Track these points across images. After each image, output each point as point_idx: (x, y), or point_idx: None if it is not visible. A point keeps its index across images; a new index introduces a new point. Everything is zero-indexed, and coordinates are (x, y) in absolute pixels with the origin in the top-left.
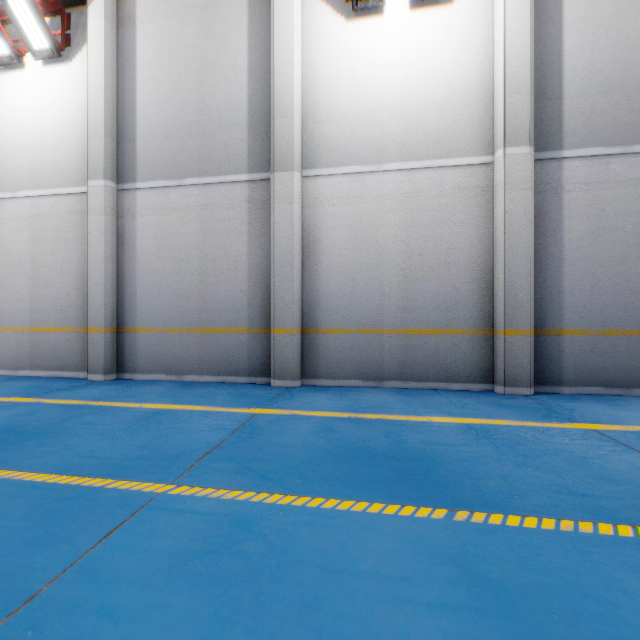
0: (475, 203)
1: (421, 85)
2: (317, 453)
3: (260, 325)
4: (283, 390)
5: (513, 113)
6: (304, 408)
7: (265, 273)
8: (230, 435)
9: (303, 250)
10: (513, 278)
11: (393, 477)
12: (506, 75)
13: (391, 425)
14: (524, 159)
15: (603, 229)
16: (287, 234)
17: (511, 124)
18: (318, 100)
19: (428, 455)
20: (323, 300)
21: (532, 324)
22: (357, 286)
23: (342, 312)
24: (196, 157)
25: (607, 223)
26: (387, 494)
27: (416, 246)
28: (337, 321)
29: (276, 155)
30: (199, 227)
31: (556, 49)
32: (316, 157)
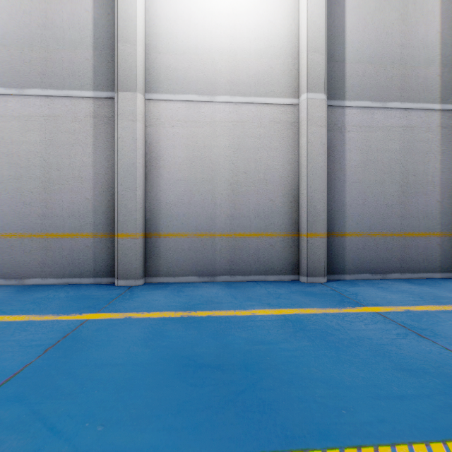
0: (286, 134)
1: (245, 35)
2: (137, 372)
3: (105, 230)
4: (125, 289)
5: (313, 67)
6: (139, 309)
7: (110, 183)
8: (40, 355)
9: (146, 164)
10: (313, 193)
11: (218, 400)
12: (308, 37)
13: (220, 323)
14: (320, 103)
15: (370, 160)
16: (130, 148)
17: (312, 75)
18: (160, 34)
19: (253, 359)
20: (164, 208)
21: (326, 229)
22: (194, 197)
23: (181, 219)
24: (39, 69)
25: (373, 156)
26: (209, 434)
27: (242, 165)
28: (176, 226)
29: (120, 76)
30: (42, 136)
31: (341, 25)
32: (158, 83)
